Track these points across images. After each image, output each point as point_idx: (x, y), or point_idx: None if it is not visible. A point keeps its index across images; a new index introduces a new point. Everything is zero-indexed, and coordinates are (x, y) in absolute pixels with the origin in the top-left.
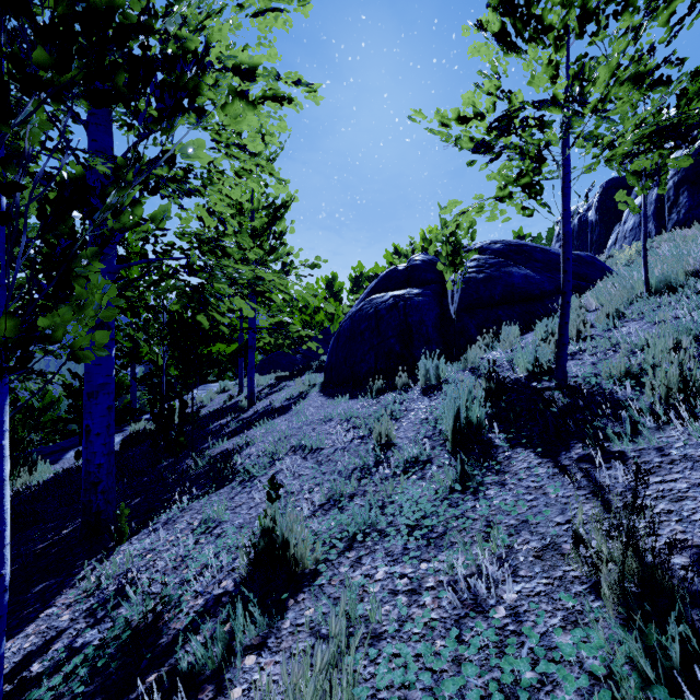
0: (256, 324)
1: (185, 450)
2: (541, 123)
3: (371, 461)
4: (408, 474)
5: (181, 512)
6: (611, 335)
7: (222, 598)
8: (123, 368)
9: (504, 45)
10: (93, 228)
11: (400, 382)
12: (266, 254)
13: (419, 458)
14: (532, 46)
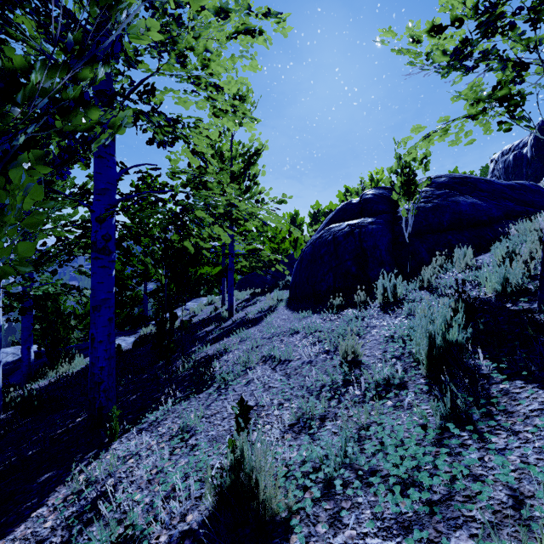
0: (235, 251)
1: (177, 352)
2: (537, 15)
3: (339, 378)
4: (383, 400)
5: (165, 414)
6: None
7: (185, 541)
8: (138, 285)
9: None
10: (58, 141)
11: (359, 299)
12: (242, 193)
13: (391, 381)
14: None
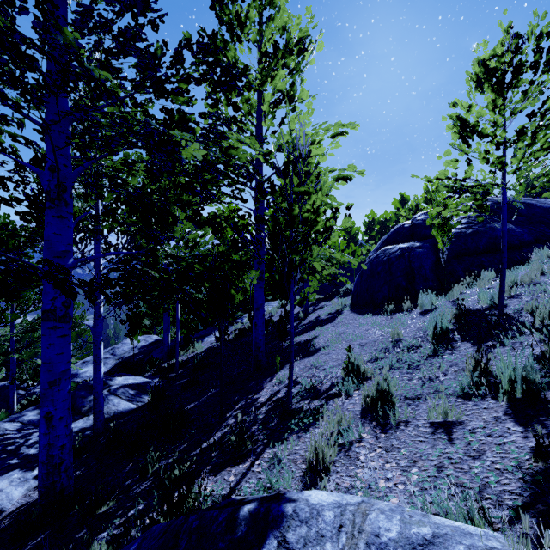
0: None
1: (277, 339)
2: (480, 185)
3: (390, 345)
4: (409, 350)
5: (297, 363)
6: (544, 284)
7: (338, 382)
8: None
9: (463, 140)
10: None
11: (406, 306)
12: None
13: (415, 345)
14: (477, 142)
